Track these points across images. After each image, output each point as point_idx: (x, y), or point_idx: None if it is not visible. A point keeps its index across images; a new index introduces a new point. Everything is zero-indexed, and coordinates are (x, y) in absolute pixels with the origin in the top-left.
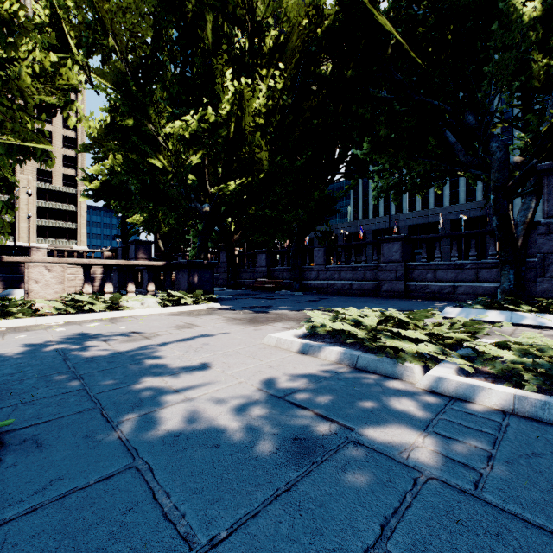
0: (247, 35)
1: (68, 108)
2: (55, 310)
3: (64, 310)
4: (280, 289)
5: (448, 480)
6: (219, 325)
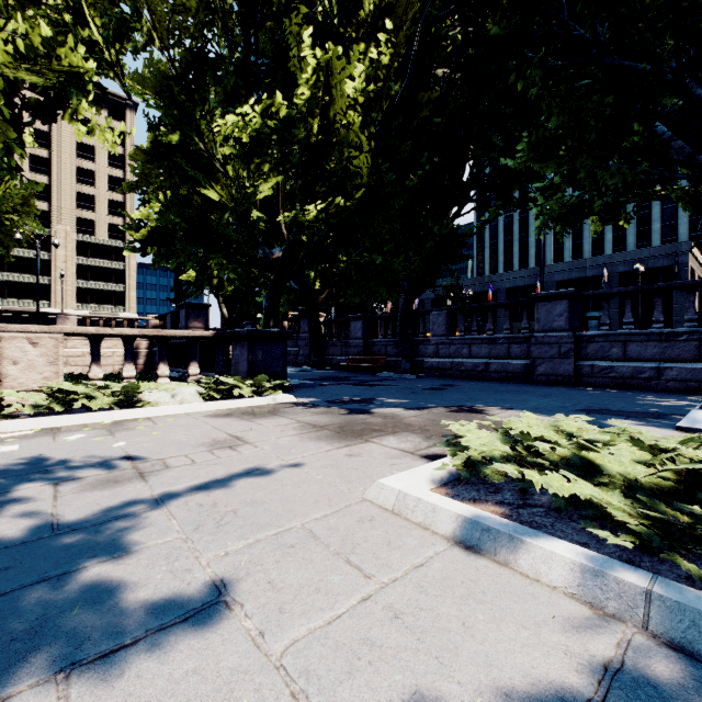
0: None
1: (74, 105)
2: (31, 408)
3: (47, 407)
4: (382, 369)
5: None
6: (284, 441)
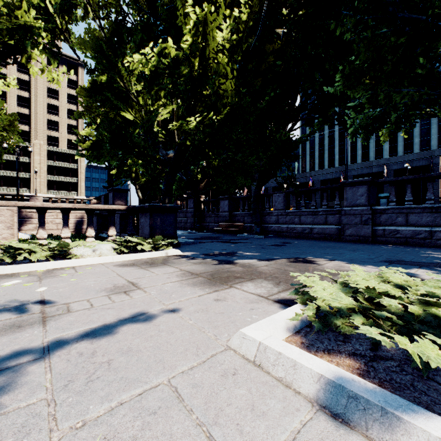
0: None
1: (29, 49)
2: None
3: None
4: (241, 232)
5: None
6: (168, 286)
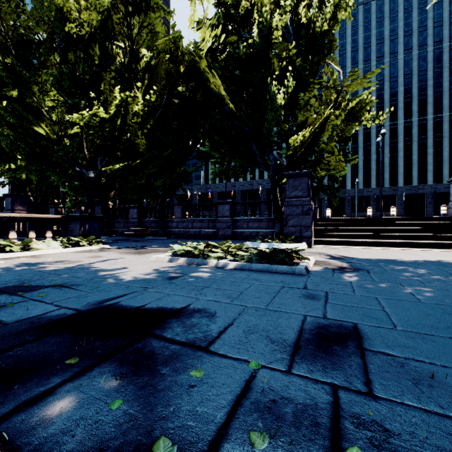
0: (126, 52)
1: None
2: None
3: None
4: (149, 235)
5: (210, 278)
6: (117, 255)
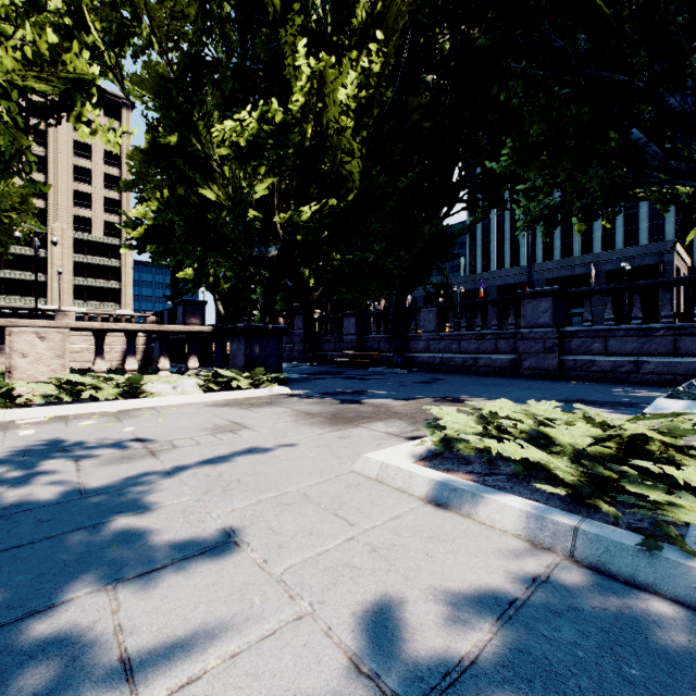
0: (330, 8)
1: (78, 110)
2: (42, 398)
3: (56, 398)
4: (375, 364)
5: None
6: (281, 426)
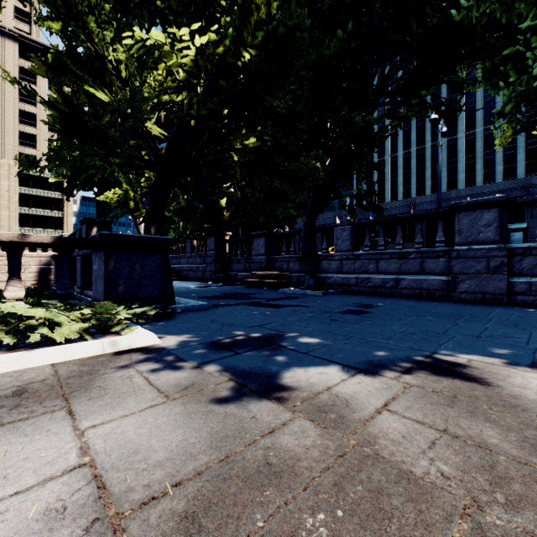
0: None
1: None
2: None
3: None
4: (284, 284)
5: None
6: None
